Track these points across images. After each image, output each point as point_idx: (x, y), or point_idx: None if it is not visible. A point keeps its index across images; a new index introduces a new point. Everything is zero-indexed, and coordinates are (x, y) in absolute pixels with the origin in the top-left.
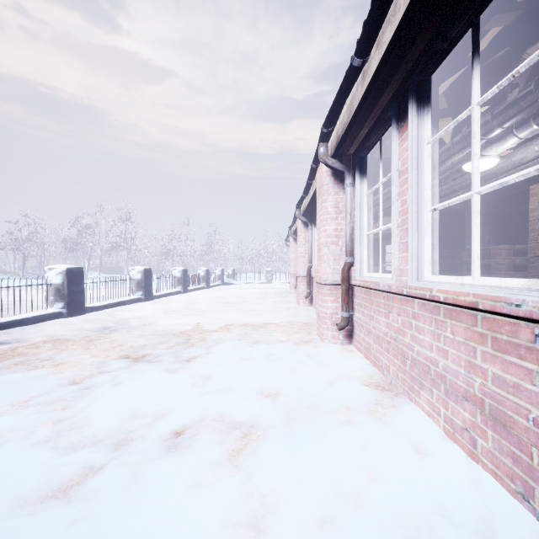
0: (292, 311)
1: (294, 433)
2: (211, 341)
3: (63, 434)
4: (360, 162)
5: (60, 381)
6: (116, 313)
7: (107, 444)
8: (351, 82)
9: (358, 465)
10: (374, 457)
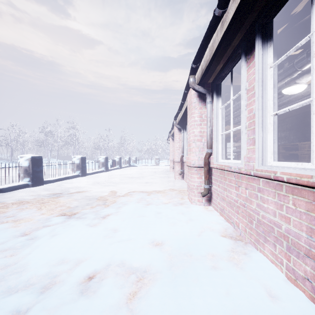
0: (171, 183)
1: (175, 278)
2: (120, 203)
3: (5, 278)
4: (216, 87)
5: (15, 233)
6: (63, 184)
7: (35, 288)
8: (213, 29)
9: (226, 310)
10: (238, 302)
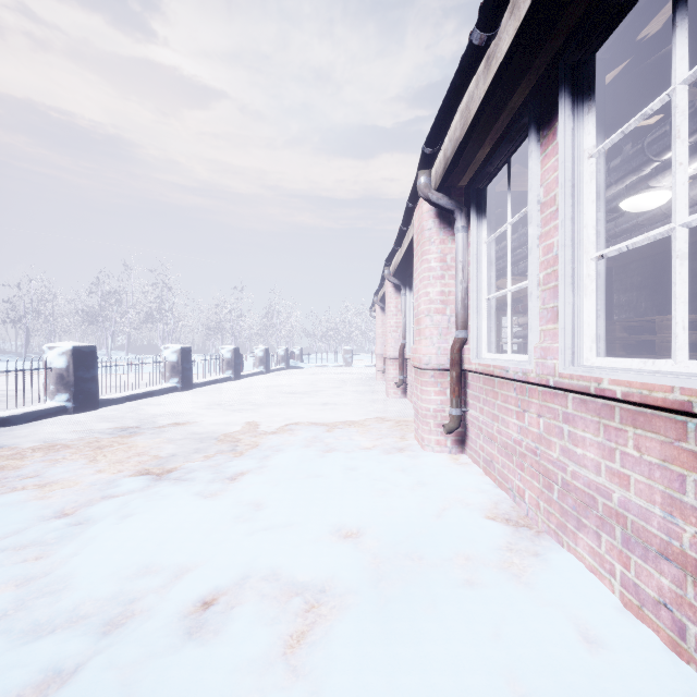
0: (379, 404)
1: (387, 604)
2: (268, 449)
3: (27, 605)
4: (476, 196)
5: (42, 511)
6: (141, 408)
7: (92, 624)
8: (469, 73)
9: (493, 667)
10: (518, 652)
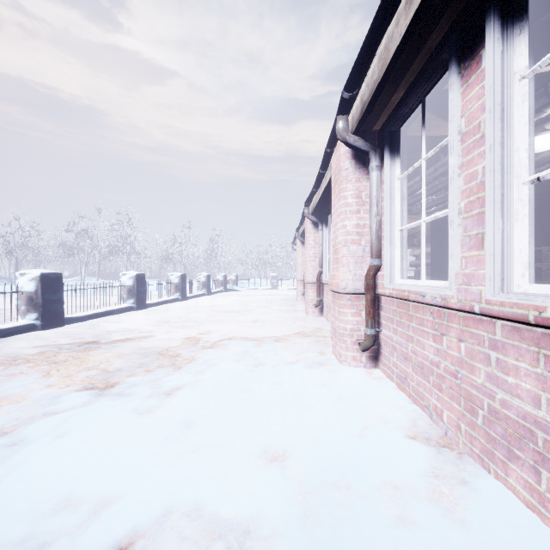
0: (300, 322)
1: None
2: (203, 363)
3: None
4: (390, 137)
5: None
6: (101, 325)
7: None
8: (391, 9)
9: None
10: None
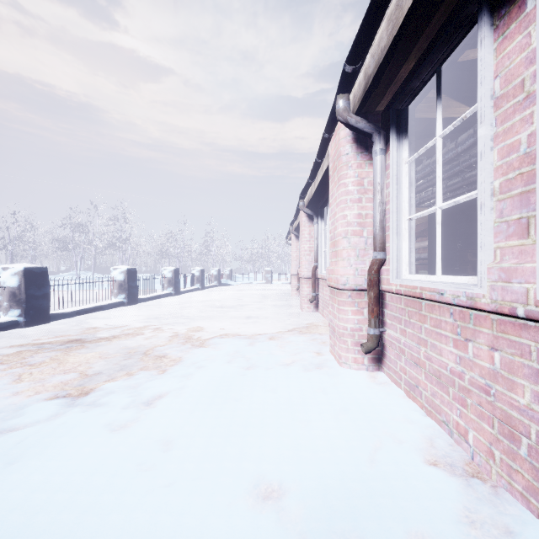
0: (295, 318)
1: None
2: (191, 366)
3: None
4: (396, 117)
5: None
6: (88, 321)
7: None
8: None
9: None
10: None
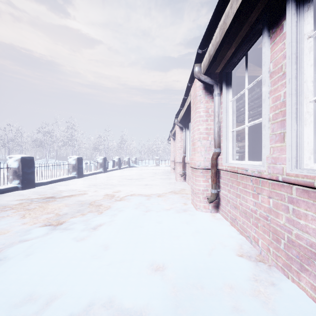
0: (173, 185)
1: None
2: (115, 210)
3: None
4: (226, 76)
5: None
6: (56, 187)
7: None
8: None
9: None
10: None
